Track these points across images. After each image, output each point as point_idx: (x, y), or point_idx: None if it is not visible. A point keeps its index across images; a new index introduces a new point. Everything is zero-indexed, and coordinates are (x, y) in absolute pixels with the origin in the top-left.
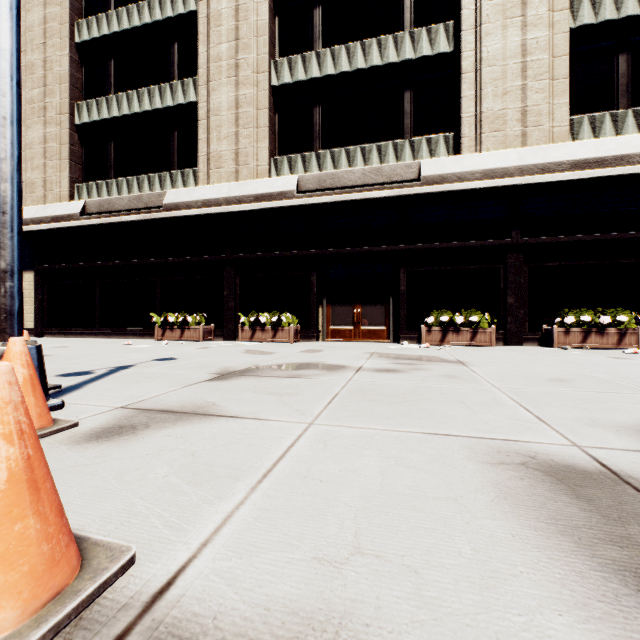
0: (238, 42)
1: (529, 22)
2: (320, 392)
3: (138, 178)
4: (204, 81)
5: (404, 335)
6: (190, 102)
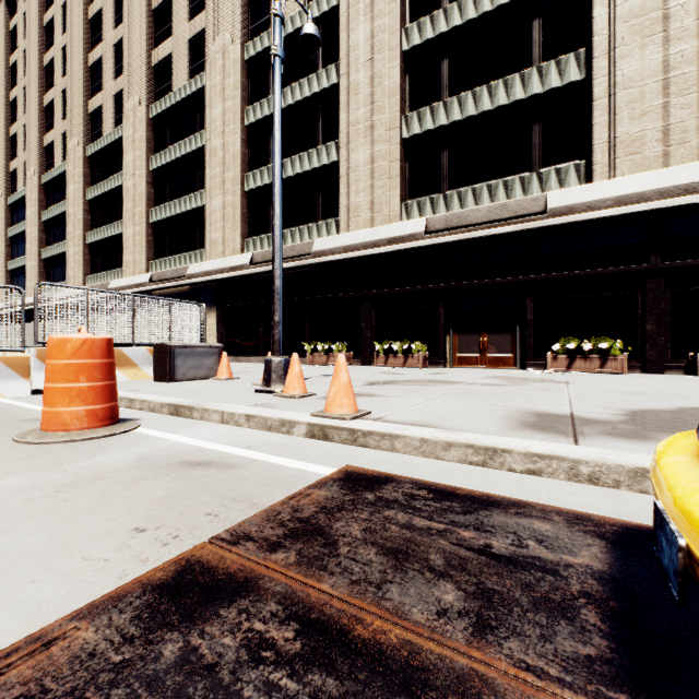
0: (373, 106)
1: (672, 36)
2: (437, 391)
3: (291, 230)
4: (344, 143)
5: (530, 362)
6: (332, 162)
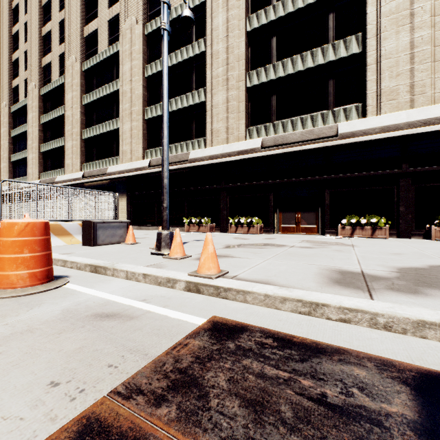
0: (228, 66)
1: (416, 26)
2: (271, 253)
3: (175, 145)
4: (209, 90)
5: (327, 231)
6: (202, 101)
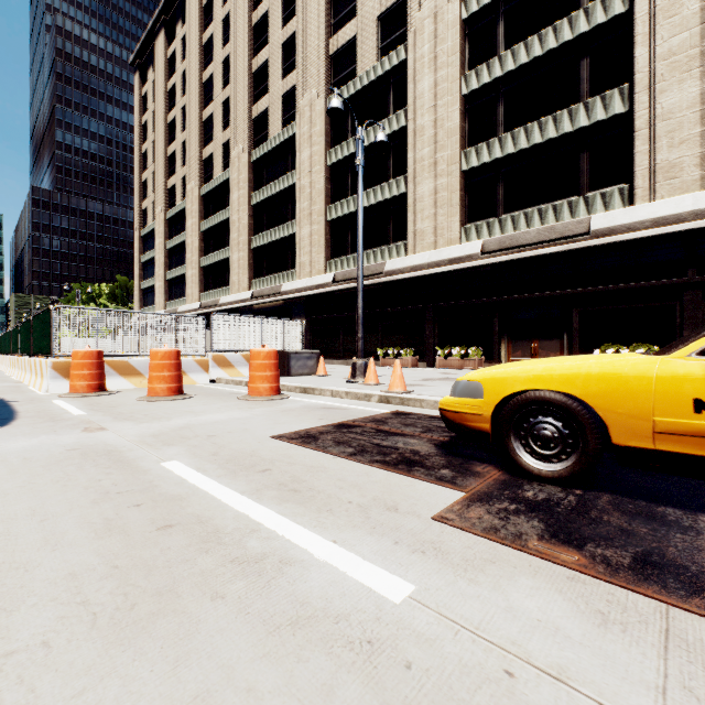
0: (436, 145)
1: None
2: None
3: (366, 253)
4: (411, 178)
5: None
6: (401, 193)
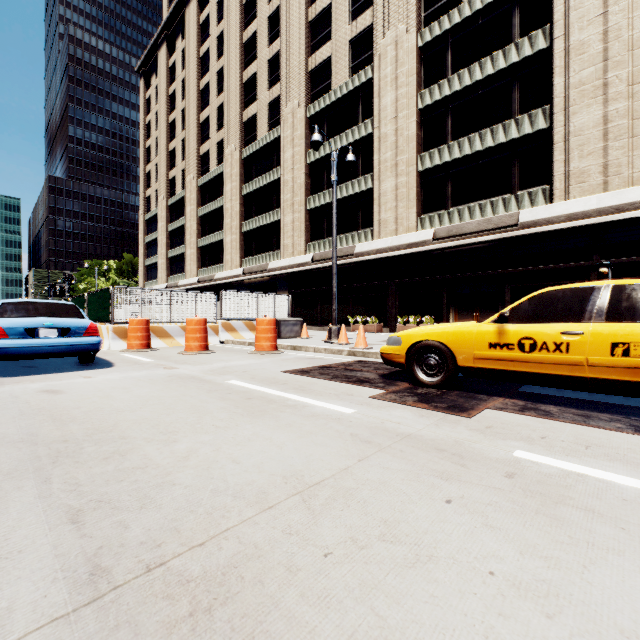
0: (397, 150)
1: (610, 98)
2: None
3: (340, 237)
4: (377, 176)
5: None
6: (369, 189)
